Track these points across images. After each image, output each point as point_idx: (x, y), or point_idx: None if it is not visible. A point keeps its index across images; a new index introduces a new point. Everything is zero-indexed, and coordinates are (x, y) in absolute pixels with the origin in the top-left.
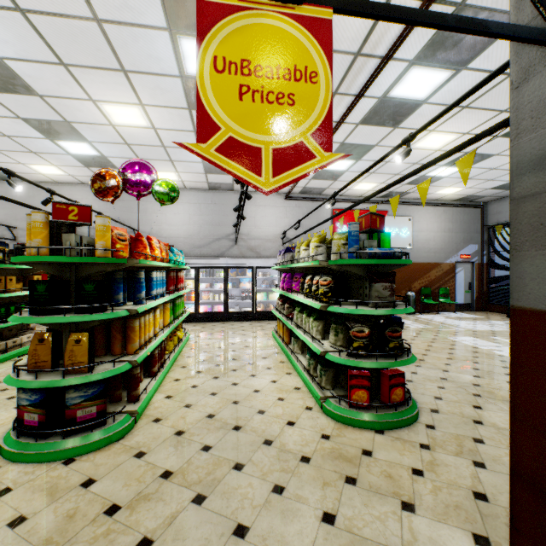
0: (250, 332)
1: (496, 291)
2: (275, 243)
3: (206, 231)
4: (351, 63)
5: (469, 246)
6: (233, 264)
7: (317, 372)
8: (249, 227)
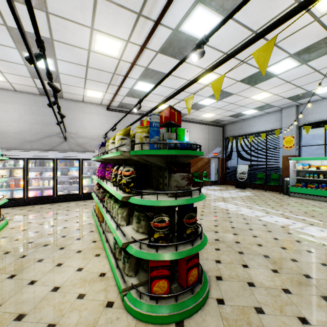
0: (73, 211)
1: (229, 173)
2: (99, 141)
3: (38, 129)
4: None
5: (217, 148)
6: (61, 156)
7: (121, 258)
8: (77, 128)
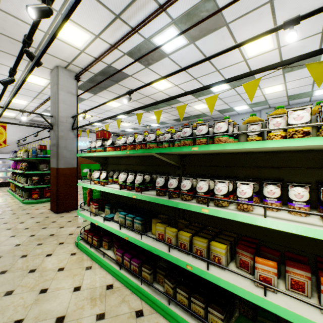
0: None
1: None
2: (13, 145)
3: None
4: (39, 94)
5: None
6: None
7: (23, 194)
8: None
